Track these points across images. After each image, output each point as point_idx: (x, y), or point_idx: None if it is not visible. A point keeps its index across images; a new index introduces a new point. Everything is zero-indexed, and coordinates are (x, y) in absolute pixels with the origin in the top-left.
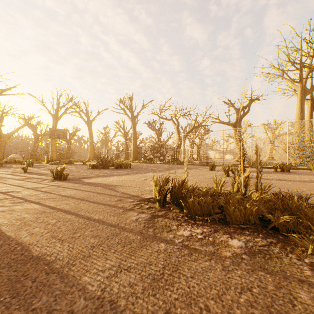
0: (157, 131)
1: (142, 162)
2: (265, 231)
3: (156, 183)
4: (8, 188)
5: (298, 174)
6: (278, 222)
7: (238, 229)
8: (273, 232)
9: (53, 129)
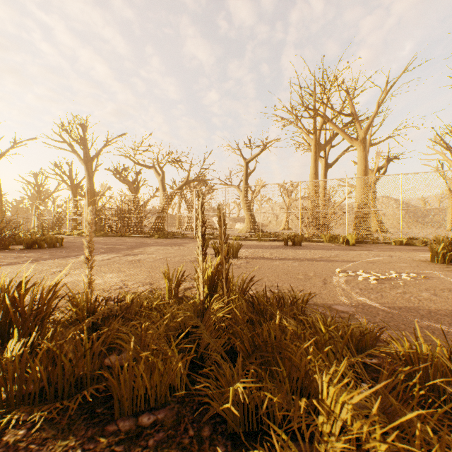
0: (132, 184)
1: (101, 235)
2: (193, 432)
3: None
4: None
5: (309, 249)
6: (229, 397)
7: (119, 444)
8: (213, 431)
9: None
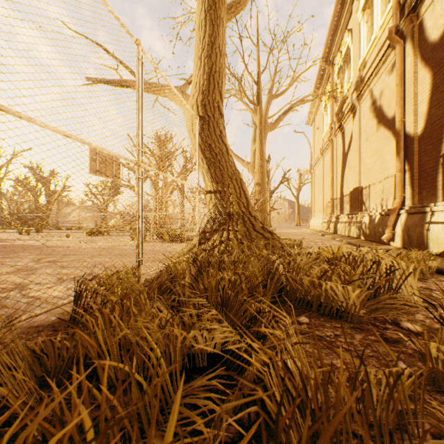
0: (34, 190)
1: None
2: None
3: None
4: None
5: None
6: None
7: None
8: None
9: None
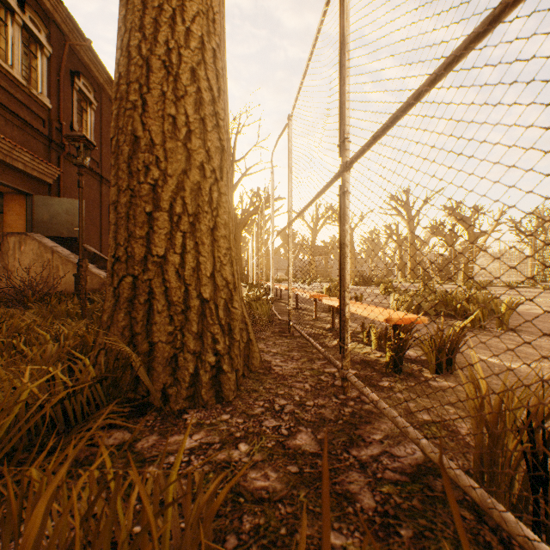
0: (448, 236)
1: (418, 282)
2: None
3: (382, 286)
4: (317, 290)
5: None
6: None
7: None
8: None
9: (315, 247)
